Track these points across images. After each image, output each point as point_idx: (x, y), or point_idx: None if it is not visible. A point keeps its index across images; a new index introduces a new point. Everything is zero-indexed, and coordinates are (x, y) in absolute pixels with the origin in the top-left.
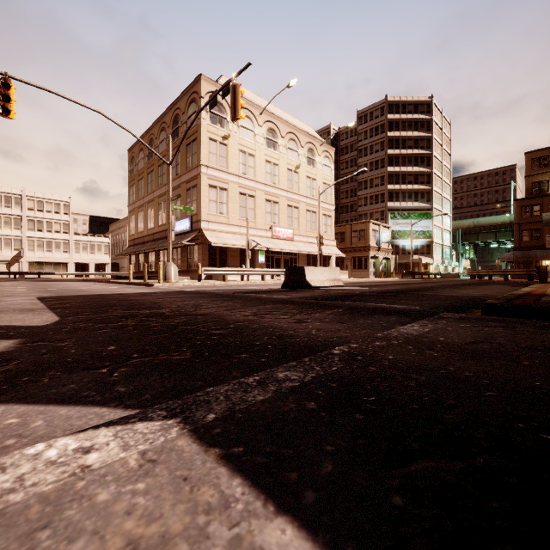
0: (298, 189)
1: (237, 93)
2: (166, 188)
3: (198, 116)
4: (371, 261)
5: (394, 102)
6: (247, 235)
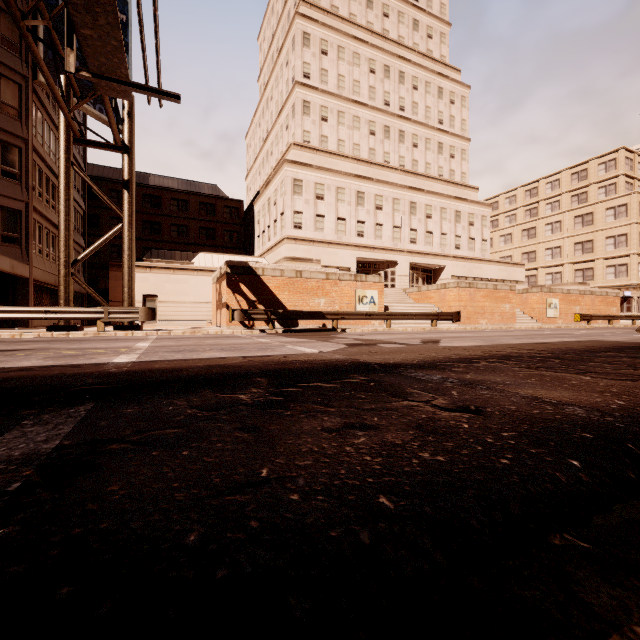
0: None
1: None
2: None
3: None
4: None
5: None
6: None
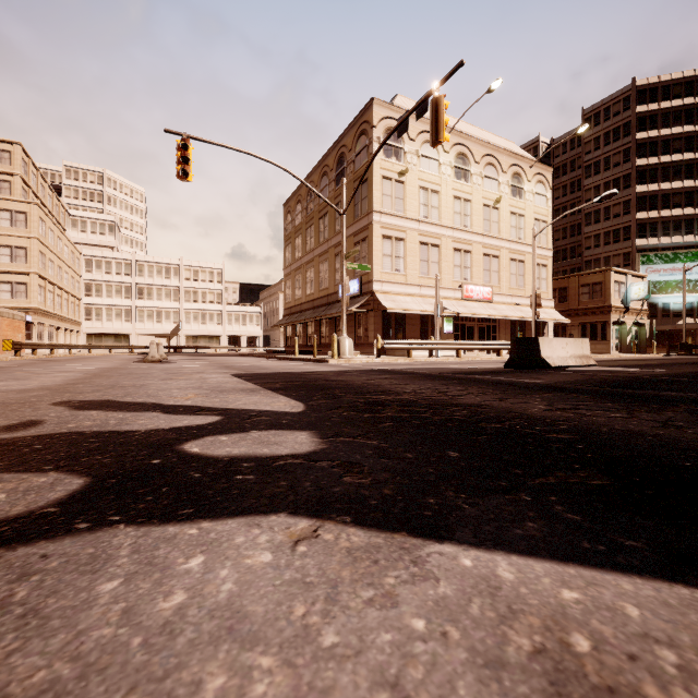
0: (498, 231)
1: (440, 108)
2: (328, 245)
3: (370, 151)
4: (613, 329)
5: (648, 86)
6: (436, 296)
